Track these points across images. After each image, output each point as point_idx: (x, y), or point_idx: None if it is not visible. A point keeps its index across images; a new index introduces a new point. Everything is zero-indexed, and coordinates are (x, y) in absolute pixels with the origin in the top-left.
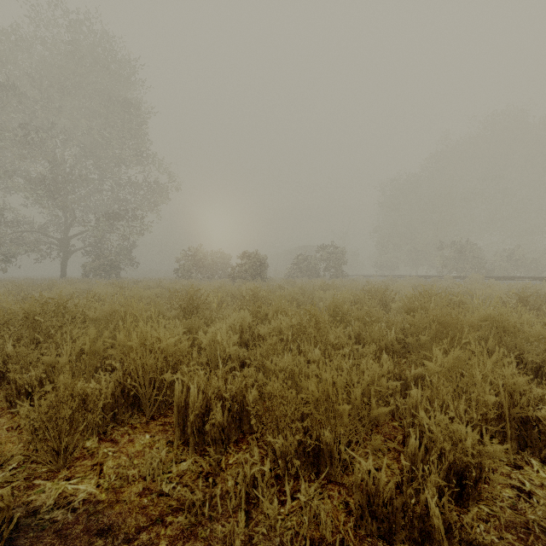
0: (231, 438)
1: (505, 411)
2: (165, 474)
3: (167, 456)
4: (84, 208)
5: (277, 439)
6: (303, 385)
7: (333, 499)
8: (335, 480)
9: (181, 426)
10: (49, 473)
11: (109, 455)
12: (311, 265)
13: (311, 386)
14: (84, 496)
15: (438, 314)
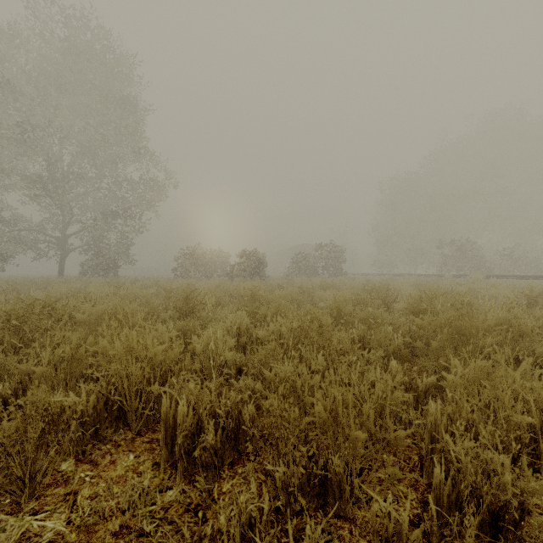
0: (225, 459)
1: (537, 431)
2: (148, 507)
3: (152, 483)
4: (83, 207)
5: (278, 467)
6: (306, 399)
7: (344, 541)
8: (345, 515)
9: (169, 446)
10: (13, 506)
11: (86, 482)
12: (310, 264)
13: (318, 407)
14: (50, 537)
15: (449, 317)
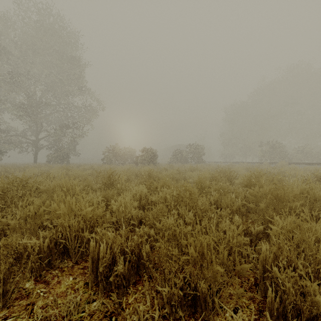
0: (131, 280)
1: None
2: (80, 314)
3: (83, 297)
4: (48, 122)
5: (164, 288)
6: (182, 241)
7: None
8: (208, 320)
9: (94, 272)
10: None
11: (40, 296)
12: (183, 156)
13: (190, 249)
14: None
15: (270, 188)
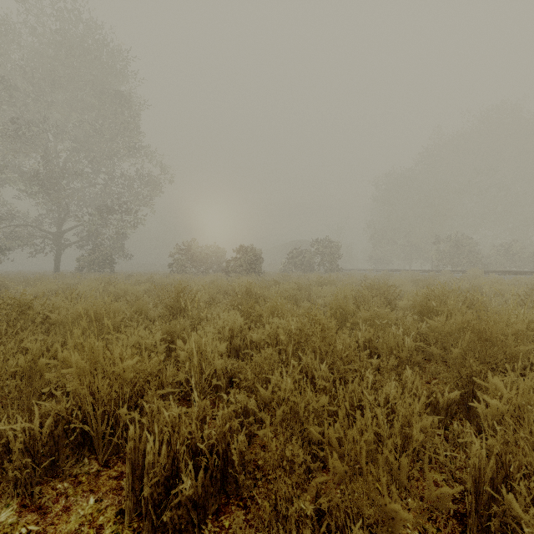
0: (209, 507)
1: None
2: None
3: None
4: (79, 202)
5: None
6: (310, 427)
7: None
8: None
9: (137, 490)
10: None
11: None
12: (306, 259)
13: (332, 460)
14: None
15: (469, 319)
